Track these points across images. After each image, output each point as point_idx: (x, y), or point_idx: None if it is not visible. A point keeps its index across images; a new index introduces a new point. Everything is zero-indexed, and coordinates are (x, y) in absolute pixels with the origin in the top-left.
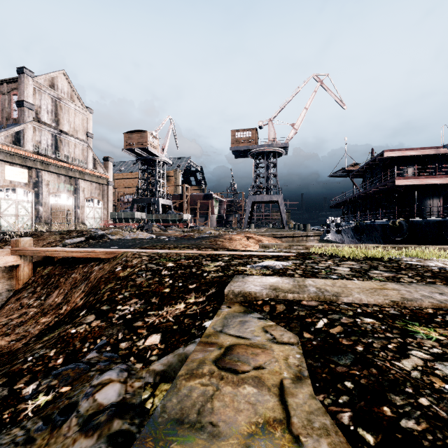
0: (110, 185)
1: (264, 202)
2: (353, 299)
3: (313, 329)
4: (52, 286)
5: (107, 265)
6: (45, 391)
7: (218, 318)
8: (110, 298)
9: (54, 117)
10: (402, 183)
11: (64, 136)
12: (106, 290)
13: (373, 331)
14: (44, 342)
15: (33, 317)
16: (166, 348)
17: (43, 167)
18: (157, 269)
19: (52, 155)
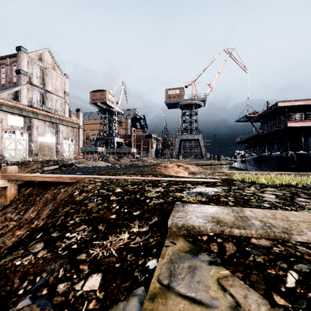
0: (80, 128)
1: (188, 140)
2: (308, 239)
3: (285, 289)
4: (29, 204)
5: (70, 188)
6: None
7: (163, 261)
8: (62, 223)
9: (42, 81)
10: (293, 125)
11: (48, 94)
12: (61, 213)
13: None
14: None
15: (11, 229)
16: (105, 299)
17: (34, 116)
18: (107, 194)
19: (40, 108)
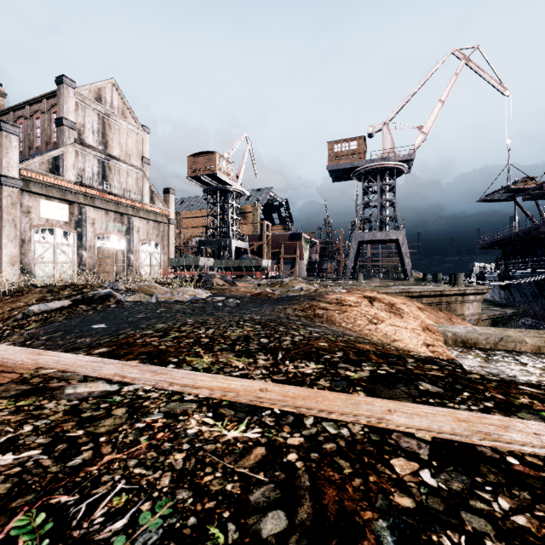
0: (171, 223)
1: (375, 242)
2: None
3: None
4: None
5: None
6: None
7: None
8: None
9: (102, 138)
10: None
11: (113, 162)
12: None
13: None
14: None
15: None
16: None
17: (88, 202)
18: None
19: (98, 187)
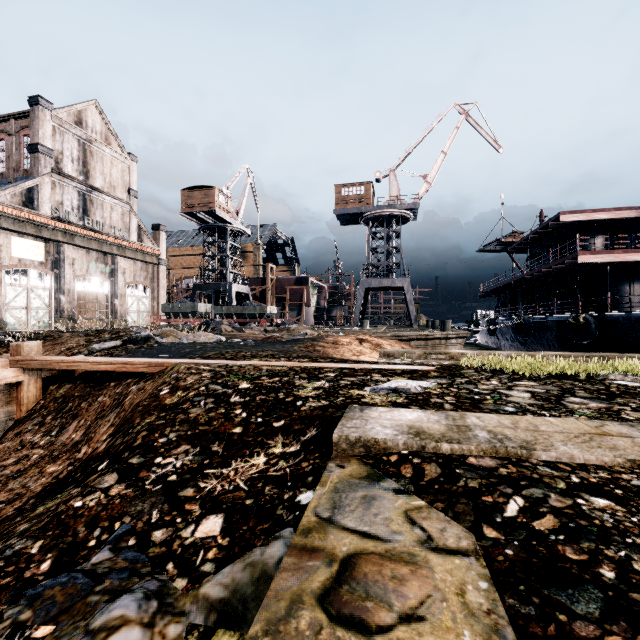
0: (161, 264)
1: (382, 289)
2: (557, 456)
3: (501, 519)
4: (68, 415)
5: (150, 384)
6: (5, 635)
7: (324, 489)
8: (146, 443)
9: (82, 167)
10: (589, 259)
11: (95, 194)
12: (141, 427)
13: (619, 529)
14: (32, 520)
15: (36, 463)
16: (232, 546)
17: (66, 239)
18: (224, 393)
19: (78, 222)
